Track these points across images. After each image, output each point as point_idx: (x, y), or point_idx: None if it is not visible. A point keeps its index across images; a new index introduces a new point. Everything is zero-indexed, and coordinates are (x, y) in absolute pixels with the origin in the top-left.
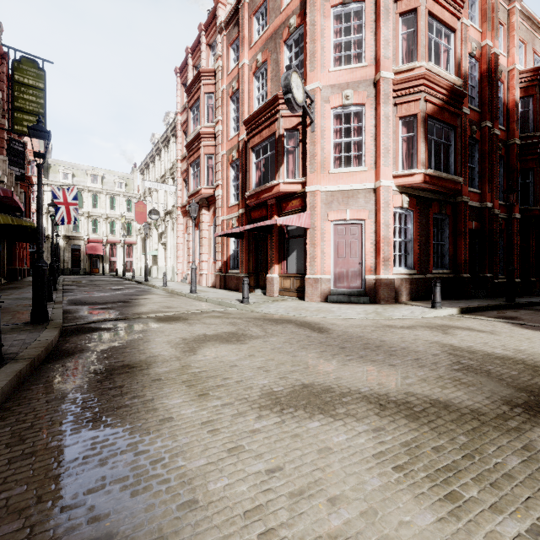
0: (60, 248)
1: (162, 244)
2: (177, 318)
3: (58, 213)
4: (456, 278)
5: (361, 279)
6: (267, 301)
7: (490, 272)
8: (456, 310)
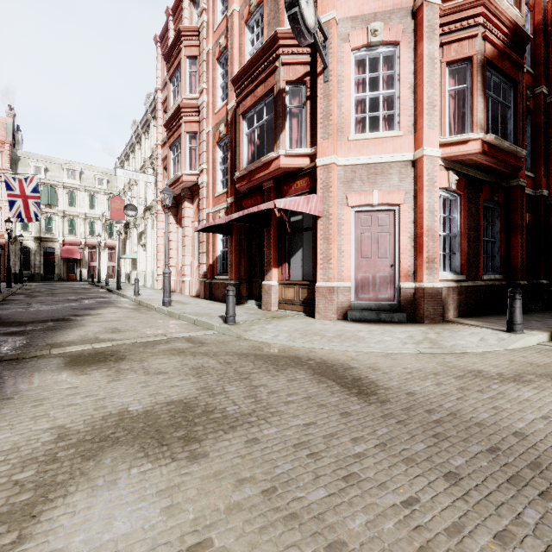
0: (30, 251)
1: (142, 245)
2: (107, 356)
3: (13, 208)
4: (510, 286)
5: (393, 288)
6: (263, 319)
7: (546, 279)
8: (547, 336)
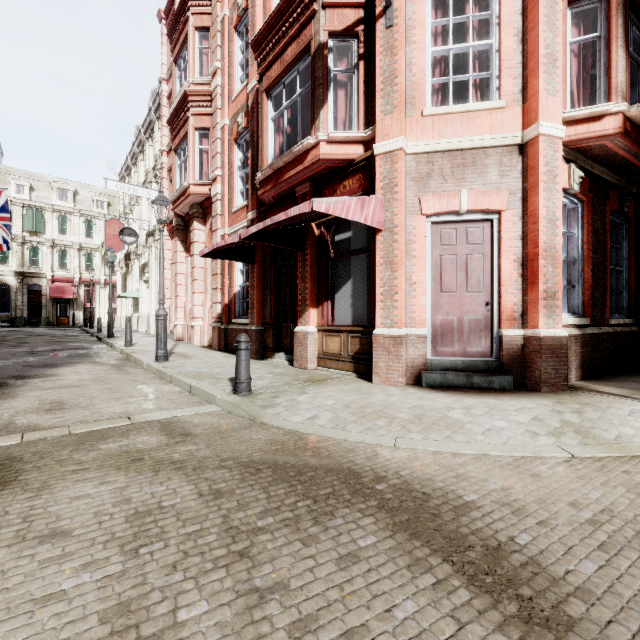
0: (10, 289)
1: (145, 281)
2: None
3: None
4: None
5: (490, 337)
6: (294, 385)
7: None
8: None
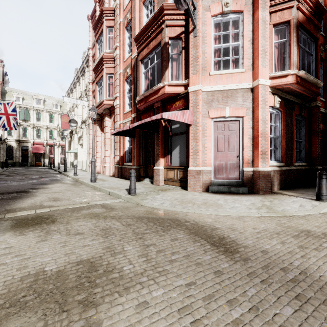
0: (13, 148)
1: (80, 144)
2: (44, 219)
3: (0, 121)
4: (311, 170)
5: (239, 171)
6: (154, 191)
7: None
8: None
